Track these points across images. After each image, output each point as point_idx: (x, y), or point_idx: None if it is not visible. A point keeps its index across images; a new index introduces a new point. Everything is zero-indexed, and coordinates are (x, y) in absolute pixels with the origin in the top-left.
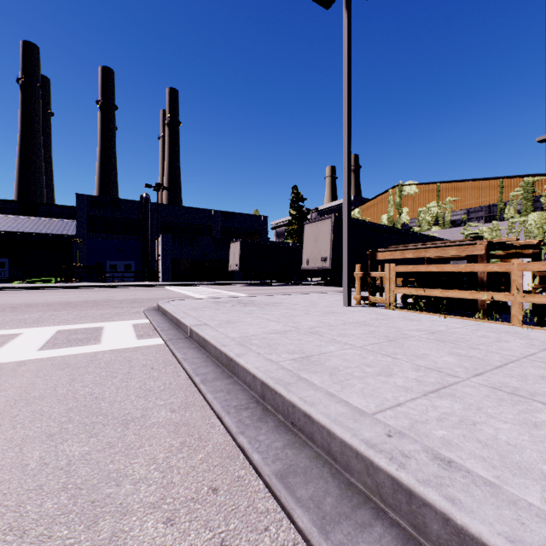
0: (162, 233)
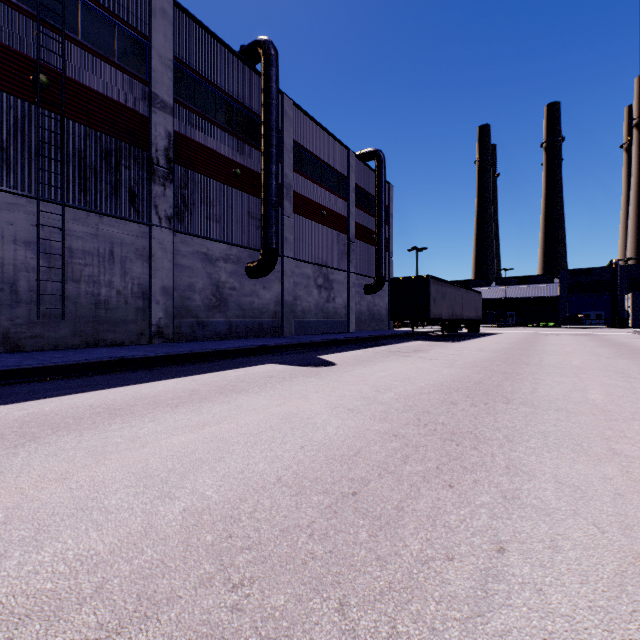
0: (630, 288)
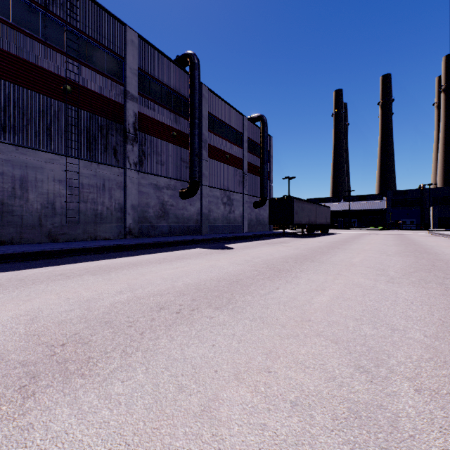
0: (432, 203)
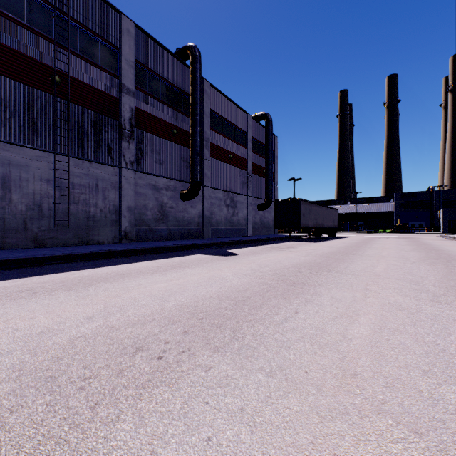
0: (442, 206)
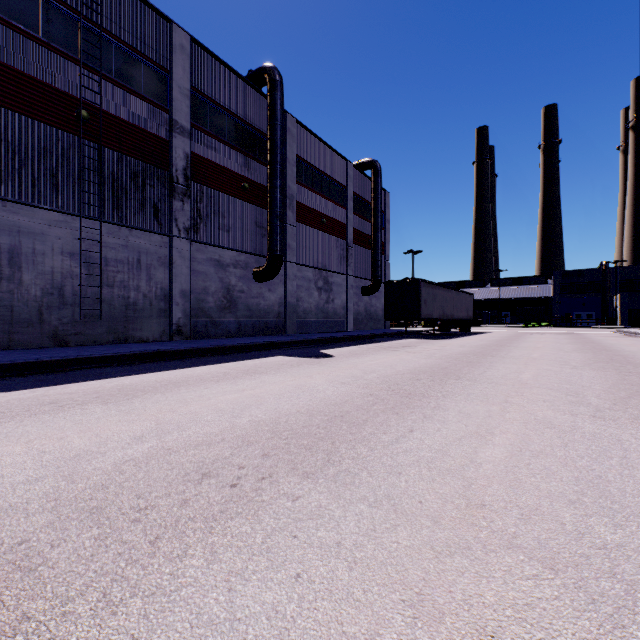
0: (619, 289)
